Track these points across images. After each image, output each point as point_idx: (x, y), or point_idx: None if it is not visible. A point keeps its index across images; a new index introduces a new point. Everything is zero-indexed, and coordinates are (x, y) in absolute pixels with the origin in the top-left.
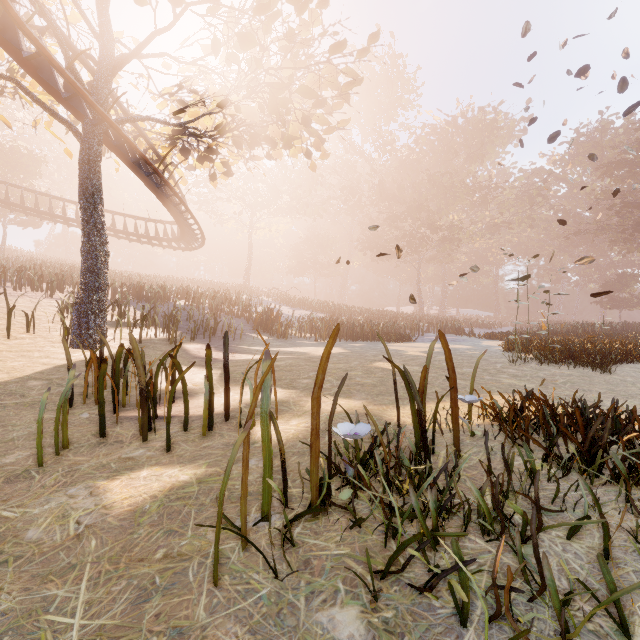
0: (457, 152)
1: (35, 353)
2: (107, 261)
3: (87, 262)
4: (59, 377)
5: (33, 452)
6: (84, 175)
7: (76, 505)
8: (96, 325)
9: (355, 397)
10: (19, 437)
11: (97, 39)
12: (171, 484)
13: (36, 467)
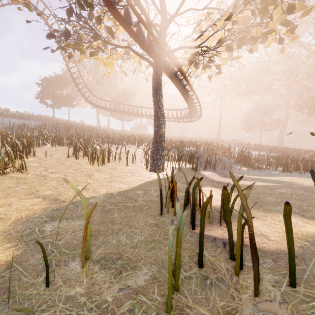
0: None
1: (136, 174)
2: (164, 126)
3: (156, 128)
4: (148, 189)
5: (154, 272)
6: (155, 84)
7: None
8: (160, 160)
9: None
10: (140, 242)
11: (159, 13)
12: None
13: (164, 310)
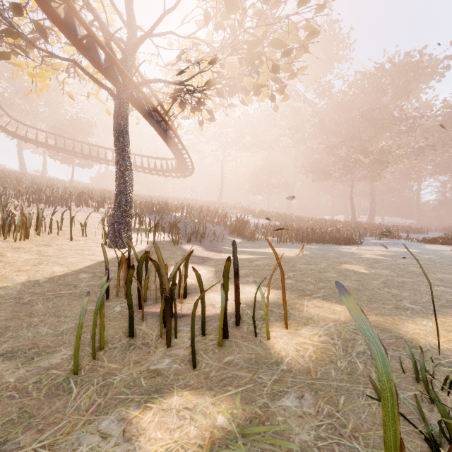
0: (386, 91)
1: (86, 251)
2: (132, 185)
3: (119, 186)
4: (100, 271)
5: None
6: (117, 124)
7: None
8: (125, 231)
9: None
10: (67, 330)
11: (125, 26)
12: (209, 432)
13: (75, 374)
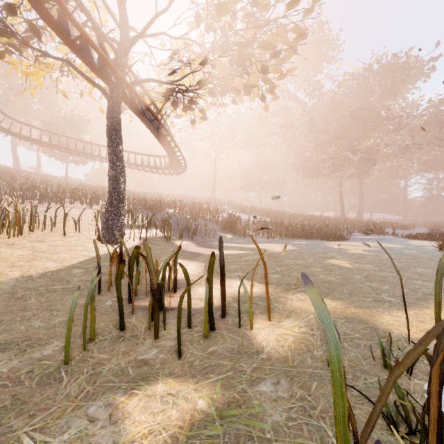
0: (373, 91)
1: (79, 247)
2: (124, 182)
3: (112, 183)
4: (93, 266)
5: None
6: (110, 122)
7: (94, 439)
8: (117, 227)
9: (330, 296)
10: (59, 323)
11: (118, 27)
12: (190, 415)
13: (66, 364)
